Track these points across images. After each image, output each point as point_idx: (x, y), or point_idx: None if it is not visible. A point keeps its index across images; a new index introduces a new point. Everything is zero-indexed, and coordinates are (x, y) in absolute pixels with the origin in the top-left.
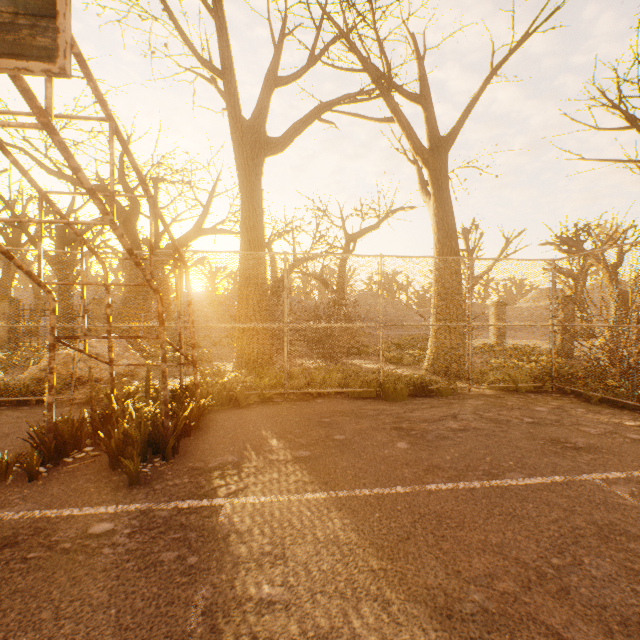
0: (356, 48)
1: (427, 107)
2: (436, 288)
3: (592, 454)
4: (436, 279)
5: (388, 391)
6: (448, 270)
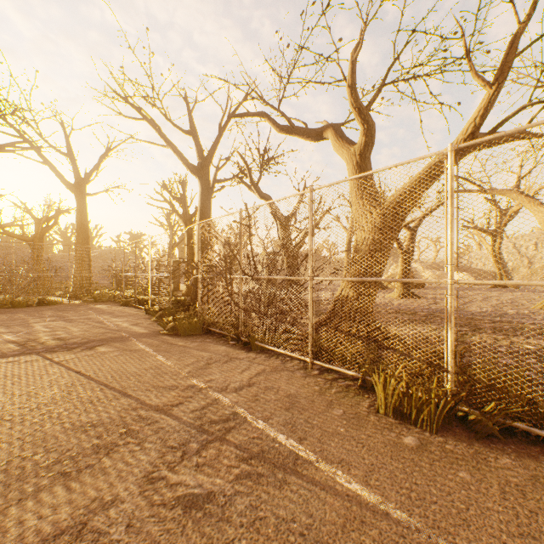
0: (14, 127)
1: (72, 161)
2: (75, 256)
3: (65, 311)
4: (75, 251)
5: (16, 304)
6: (81, 247)
